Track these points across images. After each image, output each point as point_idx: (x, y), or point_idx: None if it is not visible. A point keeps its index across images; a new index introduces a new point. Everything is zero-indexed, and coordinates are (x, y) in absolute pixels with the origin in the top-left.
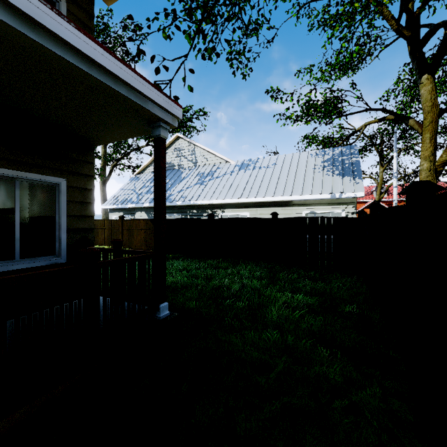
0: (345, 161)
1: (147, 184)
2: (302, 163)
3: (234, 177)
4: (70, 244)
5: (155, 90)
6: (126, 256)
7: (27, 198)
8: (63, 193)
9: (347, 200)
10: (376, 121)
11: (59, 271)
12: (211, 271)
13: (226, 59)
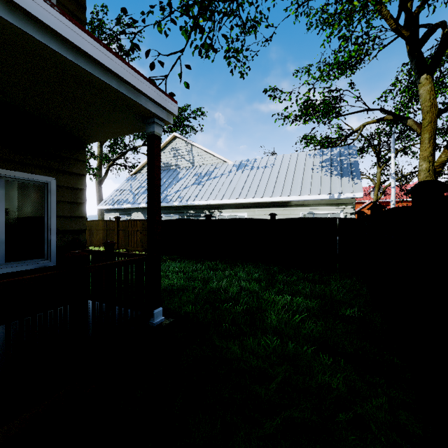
0: (343, 162)
1: (144, 184)
2: (301, 164)
3: (232, 177)
4: (60, 247)
5: (148, 84)
6: (118, 259)
7: (13, 197)
8: (52, 192)
9: (346, 200)
10: (374, 122)
11: (42, 277)
12: (208, 273)
13: (224, 57)
